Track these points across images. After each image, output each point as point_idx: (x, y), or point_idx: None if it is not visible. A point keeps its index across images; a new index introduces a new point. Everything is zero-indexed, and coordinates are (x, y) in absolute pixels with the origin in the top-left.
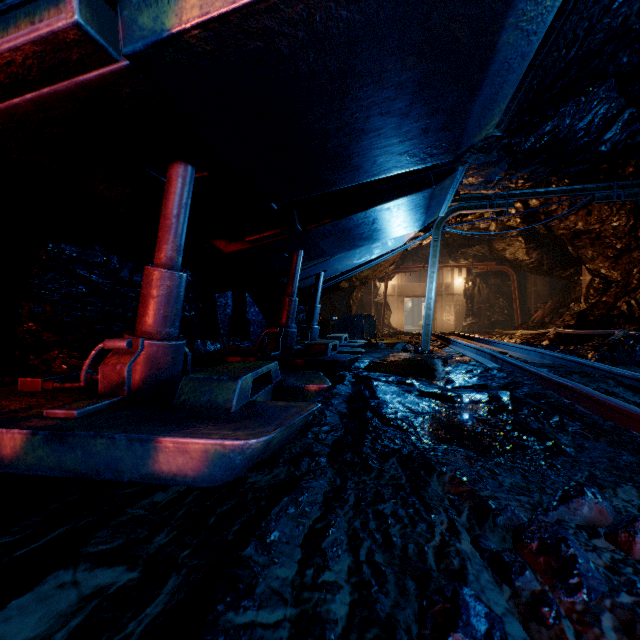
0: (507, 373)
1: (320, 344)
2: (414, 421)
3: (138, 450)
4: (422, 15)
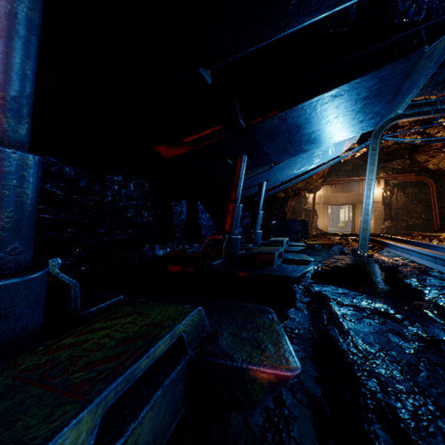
0: None
1: (265, 253)
2: None
3: None
4: None
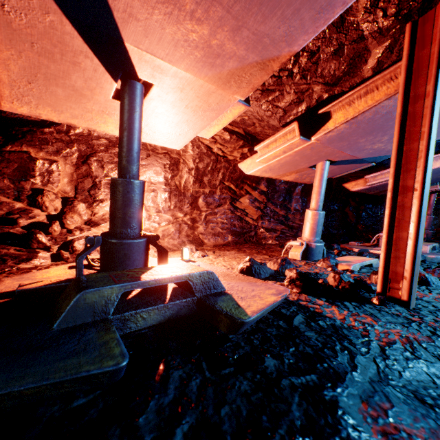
0: None
1: None
2: None
3: None
4: None
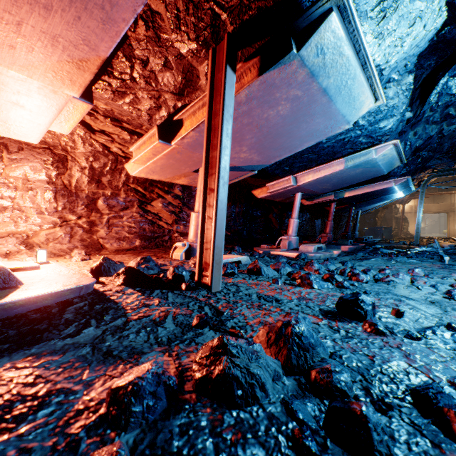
0: (432, 248)
1: (360, 238)
2: (385, 252)
3: (338, 247)
4: (380, 190)
